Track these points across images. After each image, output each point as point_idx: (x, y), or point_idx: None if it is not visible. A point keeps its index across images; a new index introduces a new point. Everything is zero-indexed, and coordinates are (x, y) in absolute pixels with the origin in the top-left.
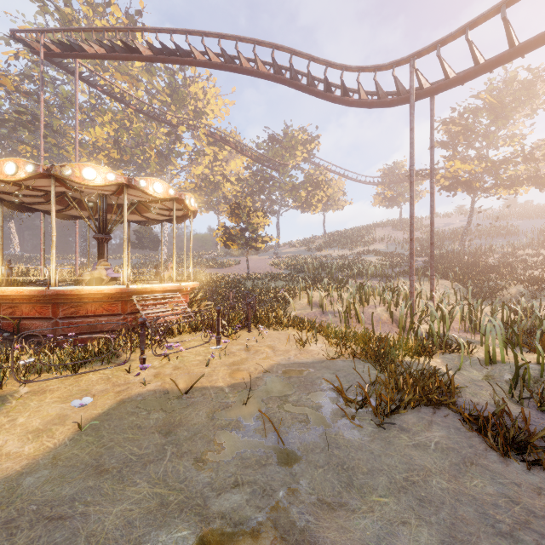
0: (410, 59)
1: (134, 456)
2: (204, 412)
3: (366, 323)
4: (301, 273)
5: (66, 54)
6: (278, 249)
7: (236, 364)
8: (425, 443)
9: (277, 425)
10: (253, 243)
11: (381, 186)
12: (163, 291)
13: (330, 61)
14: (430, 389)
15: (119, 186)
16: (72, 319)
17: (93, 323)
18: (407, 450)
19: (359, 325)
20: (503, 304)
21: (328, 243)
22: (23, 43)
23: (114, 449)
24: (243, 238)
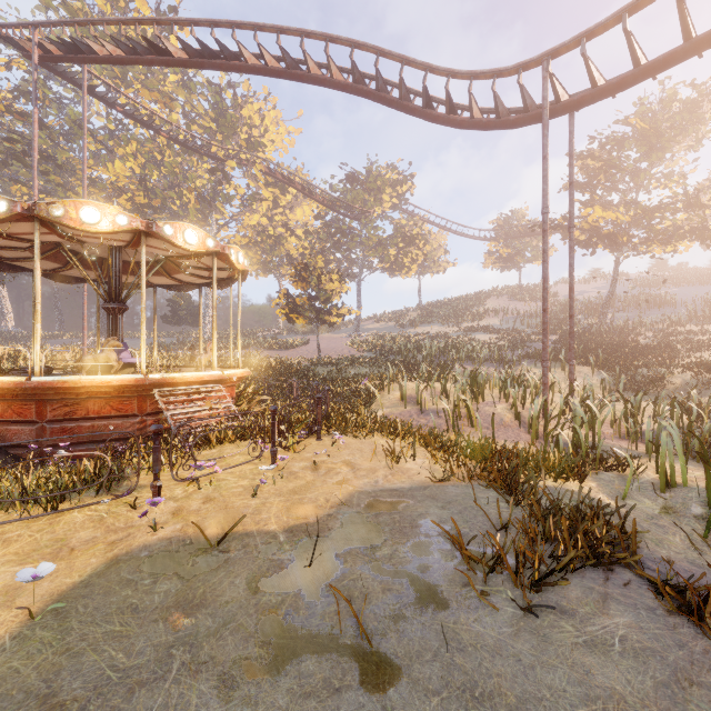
0: (543, 59)
1: (115, 672)
2: (244, 579)
3: (482, 426)
4: (390, 357)
5: (70, 58)
6: (360, 325)
7: (298, 491)
8: (604, 639)
9: (359, 603)
10: (325, 317)
11: (494, 241)
12: (199, 382)
13: (432, 65)
14: (598, 539)
15: (135, 233)
16: (66, 423)
17: (96, 428)
18: (577, 655)
19: (473, 430)
20: (674, 400)
21: (425, 316)
22: (11, 43)
23: (84, 656)
24: (313, 309)
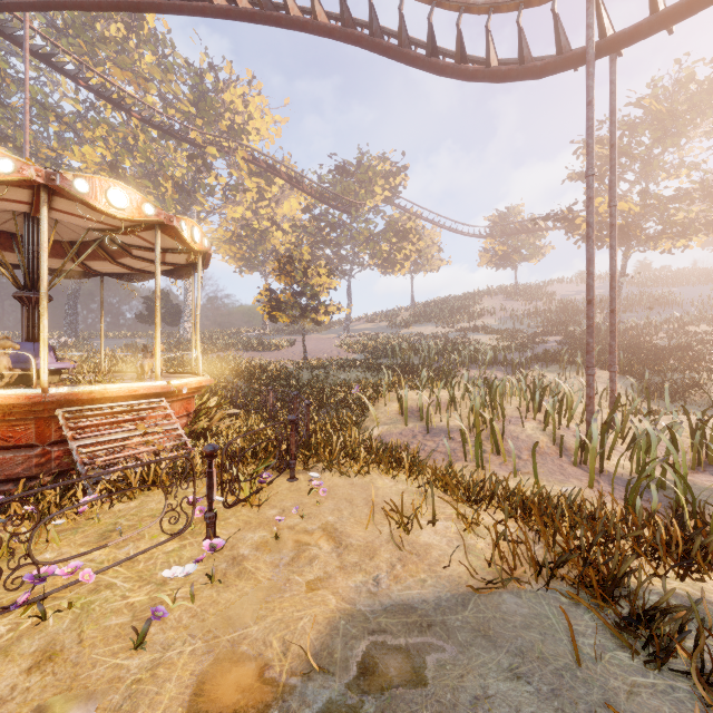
0: None
1: None
2: None
3: (511, 454)
4: (384, 359)
5: (5, 4)
6: (350, 325)
7: (234, 616)
8: None
9: None
10: (312, 315)
11: (490, 238)
12: (133, 397)
13: None
14: None
15: (33, 189)
16: None
17: None
18: None
19: (500, 459)
20: None
21: (418, 316)
22: None
23: None
24: (298, 306)
